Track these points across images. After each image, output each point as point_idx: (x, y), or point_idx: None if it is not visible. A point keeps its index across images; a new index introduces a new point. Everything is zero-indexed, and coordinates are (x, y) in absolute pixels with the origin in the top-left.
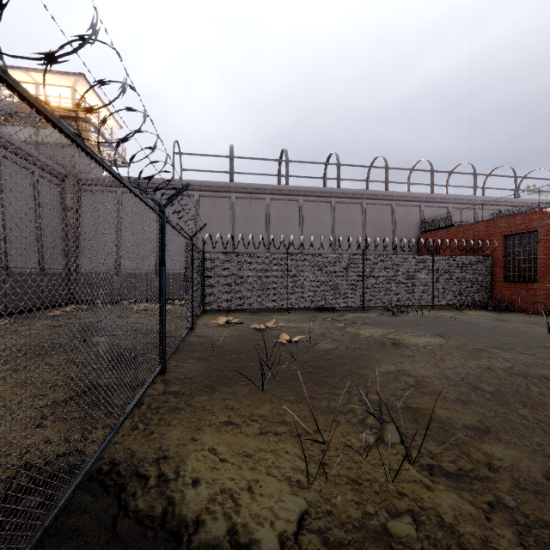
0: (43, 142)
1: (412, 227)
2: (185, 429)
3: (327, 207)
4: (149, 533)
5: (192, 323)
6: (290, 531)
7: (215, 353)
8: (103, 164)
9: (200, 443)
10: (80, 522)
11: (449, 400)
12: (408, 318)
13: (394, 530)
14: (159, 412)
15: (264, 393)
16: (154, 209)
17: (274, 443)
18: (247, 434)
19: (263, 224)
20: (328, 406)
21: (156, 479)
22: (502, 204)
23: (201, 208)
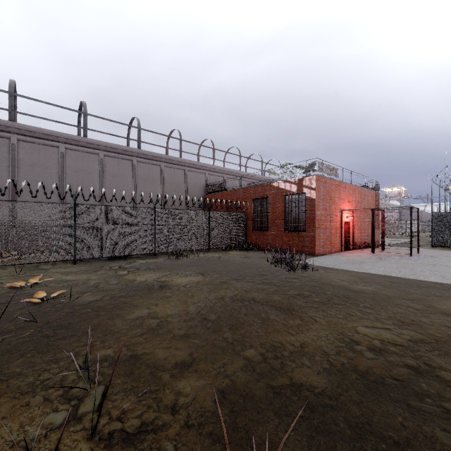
0: None
1: (200, 189)
2: None
3: (129, 164)
4: None
5: None
6: None
7: None
8: None
9: None
10: None
11: (177, 337)
12: (187, 260)
13: None
14: None
15: None
16: None
17: None
18: None
19: (56, 173)
20: (34, 383)
21: None
22: (255, 178)
23: None
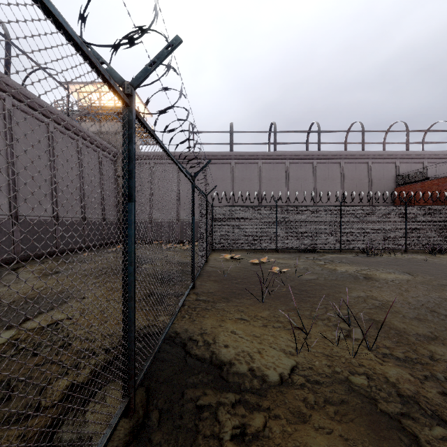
0: (103, 131)
1: (388, 181)
2: (214, 319)
3: (309, 167)
4: (205, 364)
5: (206, 257)
6: (285, 373)
7: (225, 278)
8: (172, 157)
9: (225, 327)
10: (167, 356)
11: (407, 317)
12: (381, 259)
13: (353, 380)
14: (196, 309)
15: (263, 304)
16: (190, 179)
17: (273, 332)
18: (254, 325)
19: (256, 183)
20: (310, 315)
21: (203, 342)
22: None
23: (209, 172)
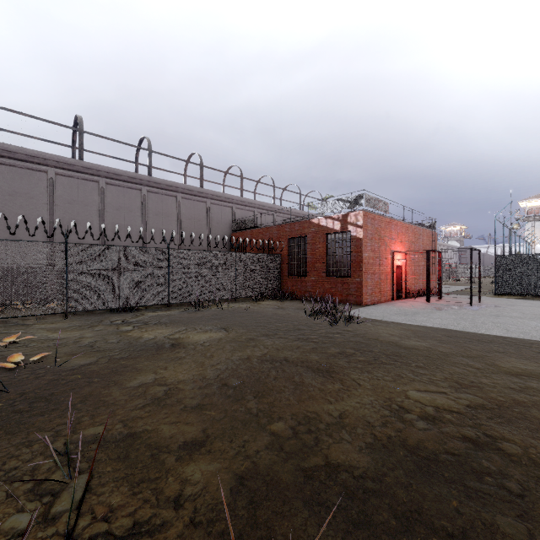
0: None
1: (225, 225)
2: None
3: (137, 195)
4: None
5: None
6: None
7: None
8: None
9: None
10: None
11: (189, 408)
12: (208, 312)
13: None
14: None
15: None
16: None
17: None
18: None
19: (43, 204)
20: None
21: None
22: (292, 214)
23: None
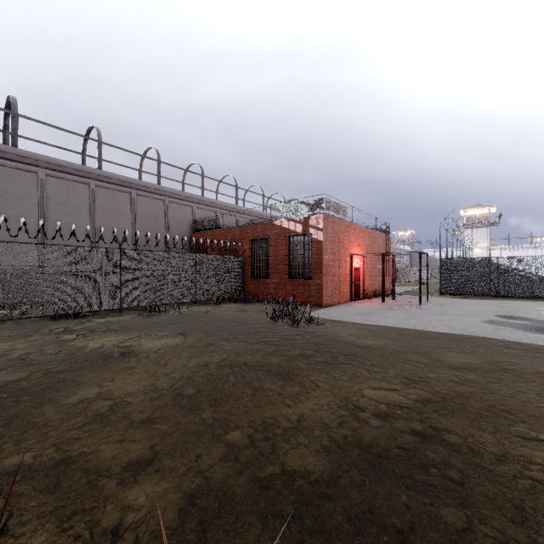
0: None
1: (185, 225)
2: None
3: (84, 189)
4: None
5: None
6: None
7: None
8: None
9: None
10: None
11: (137, 423)
12: (165, 317)
13: None
14: None
15: None
16: None
17: None
18: None
19: None
20: None
21: None
22: (255, 215)
23: None
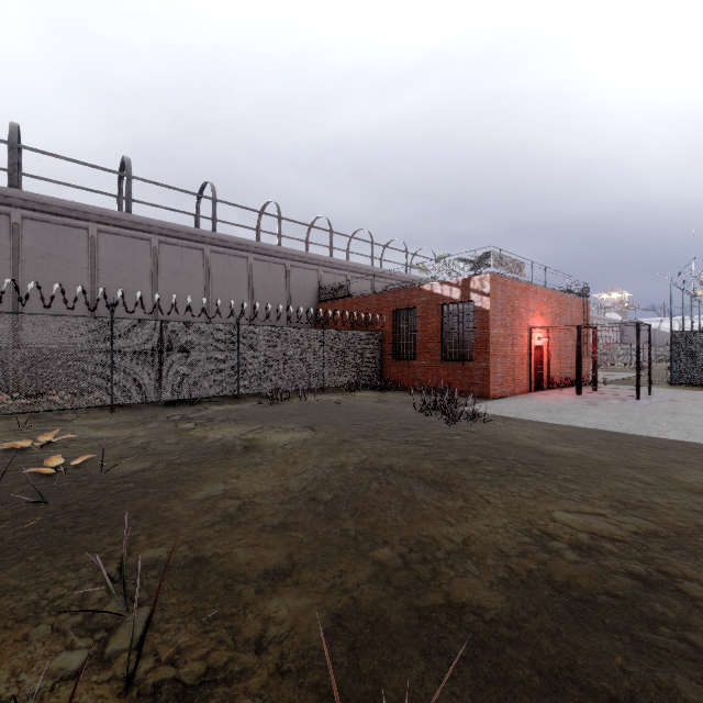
0: None
1: (310, 294)
2: None
3: (198, 256)
4: None
5: None
6: None
7: None
8: None
9: None
10: None
11: (269, 528)
12: (289, 406)
13: None
14: None
15: None
16: None
17: None
18: None
19: (83, 269)
20: (38, 603)
21: None
22: (396, 278)
23: None
